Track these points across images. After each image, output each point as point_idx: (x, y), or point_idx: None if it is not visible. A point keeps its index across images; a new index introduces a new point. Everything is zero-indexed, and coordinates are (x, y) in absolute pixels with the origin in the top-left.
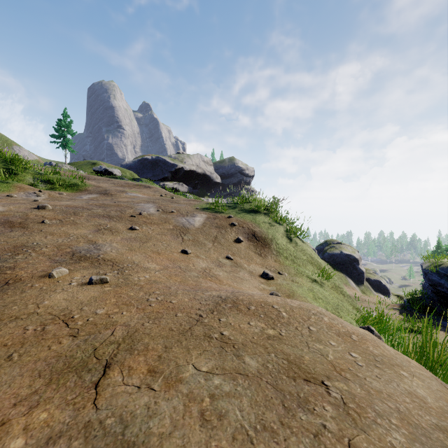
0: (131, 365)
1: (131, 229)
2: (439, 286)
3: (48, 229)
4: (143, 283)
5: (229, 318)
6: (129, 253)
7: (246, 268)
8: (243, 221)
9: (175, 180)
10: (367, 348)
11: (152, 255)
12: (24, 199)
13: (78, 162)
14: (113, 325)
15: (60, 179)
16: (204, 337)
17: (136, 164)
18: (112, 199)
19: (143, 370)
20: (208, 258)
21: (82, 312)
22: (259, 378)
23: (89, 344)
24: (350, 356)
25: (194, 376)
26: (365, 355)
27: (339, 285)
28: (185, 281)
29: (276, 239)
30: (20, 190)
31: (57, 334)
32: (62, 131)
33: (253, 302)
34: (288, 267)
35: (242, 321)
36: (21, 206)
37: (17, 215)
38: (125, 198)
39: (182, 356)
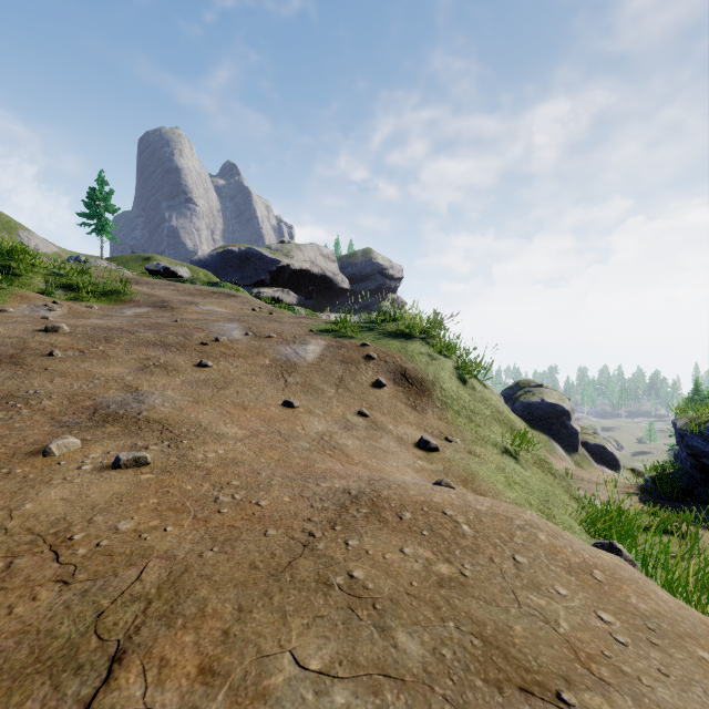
0: (166, 654)
1: (201, 366)
2: (705, 457)
3: (58, 367)
4: (212, 465)
5: (365, 540)
6: (193, 407)
7: (391, 431)
8: (387, 352)
9: (277, 285)
10: (626, 600)
11: (232, 410)
12: (26, 316)
13: (122, 257)
14: (143, 556)
15: (90, 283)
16: (317, 583)
17: (214, 260)
18: (172, 316)
19: (190, 668)
20: (329, 415)
21: (90, 527)
22: (427, 687)
23: (89, 601)
24: (599, 621)
25: (294, 685)
26: (625, 617)
27: (546, 458)
28: (288, 458)
29: (441, 382)
30: (22, 301)
31: (33, 579)
32: (97, 208)
33: (408, 504)
34: (461, 429)
35: (389, 546)
36: (17, 327)
37: (9, 342)
38: (194, 314)
39: (271, 632)
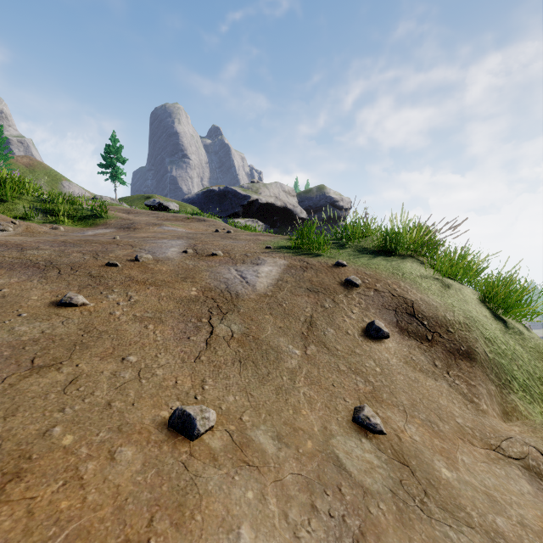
0: None
1: (60, 305)
2: None
3: None
4: None
5: None
6: None
7: (459, 501)
8: (374, 275)
9: (248, 216)
10: None
11: None
12: None
13: (130, 197)
14: None
15: (72, 209)
16: None
17: (200, 198)
18: (124, 235)
19: None
20: (289, 450)
21: None
22: None
23: None
24: None
25: None
26: None
27: None
28: None
29: (481, 328)
30: None
31: None
32: (111, 159)
33: None
34: None
35: None
36: None
37: None
38: (150, 233)
39: None
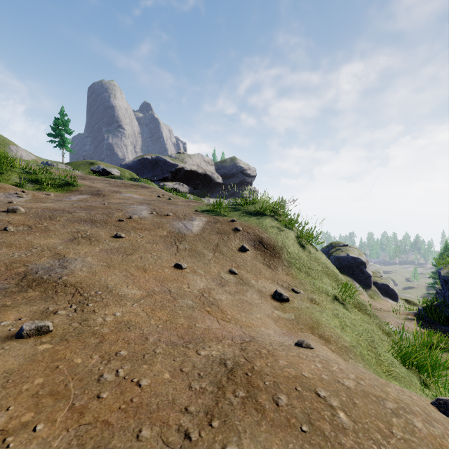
0: None
1: (116, 237)
2: None
3: (8, 239)
4: (107, 331)
5: (244, 444)
6: (104, 271)
7: (253, 285)
8: (249, 226)
9: (175, 180)
10: None
11: (135, 273)
12: None
13: (76, 162)
14: None
15: (50, 179)
16: None
17: (135, 164)
18: (103, 201)
19: None
20: (208, 274)
21: None
22: None
23: None
24: None
25: None
26: None
27: (363, 302)
28: (174, 318)
29: (287, 247)
30: None
31: None
32: (59, 130)
33: (281, 381)
34: (302, 282)
35: None
36: None
37: None
38: (118, 199)
39: None
